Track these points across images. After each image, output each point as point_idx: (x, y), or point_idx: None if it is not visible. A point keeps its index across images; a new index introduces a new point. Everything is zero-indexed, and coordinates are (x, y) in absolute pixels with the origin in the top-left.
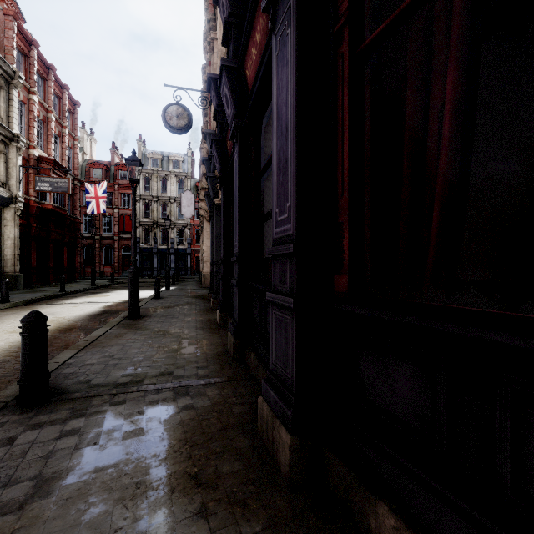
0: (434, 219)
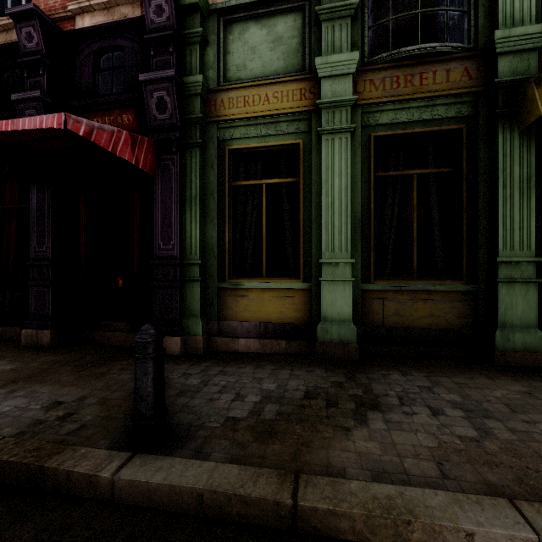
0: (11, 258)
